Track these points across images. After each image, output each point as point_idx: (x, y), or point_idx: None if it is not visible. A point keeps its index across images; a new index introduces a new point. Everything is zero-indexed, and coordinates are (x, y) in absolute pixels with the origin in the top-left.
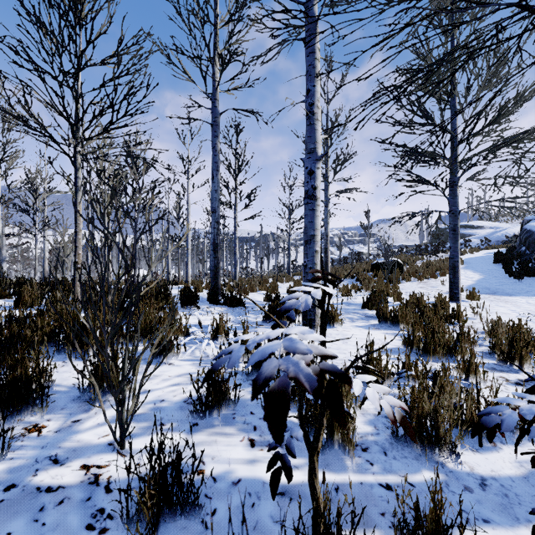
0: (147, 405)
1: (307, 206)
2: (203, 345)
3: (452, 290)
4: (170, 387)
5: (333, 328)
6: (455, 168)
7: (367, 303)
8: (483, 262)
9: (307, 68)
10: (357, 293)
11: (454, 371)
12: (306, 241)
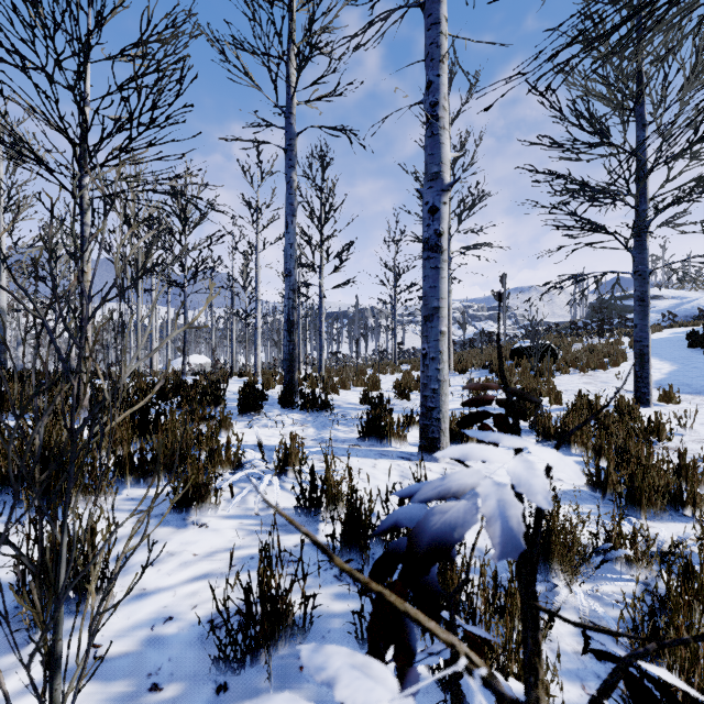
0: (137, 630)
1: (427, 262)
2: (261, 488)
3: (639, 389)
4: (189, 583)
5: None
6: (643, 208)
7: None
8: (671, 345)
9: (427, 49)
10: (493, 391)
11: (690, 541)
12: (426, 316)
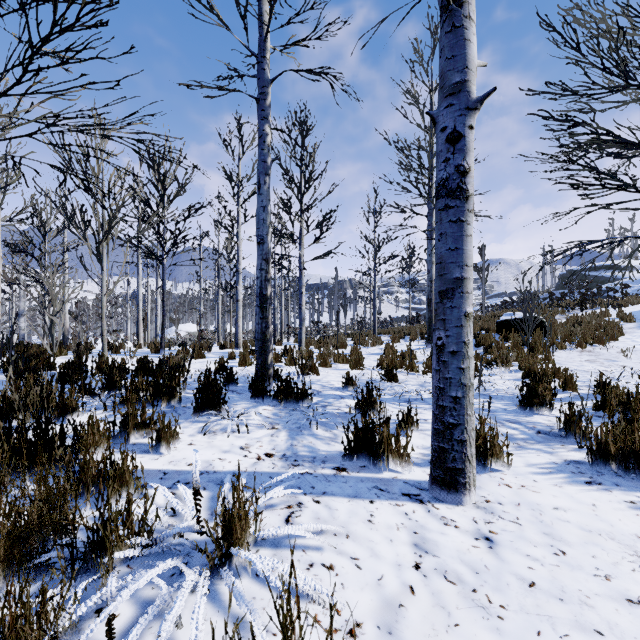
0: None
1: (444, 213)
2: (162, 632)
3: None
4: None
5: (494, 476)
6: None
7: (528, 401)
8: None
9: None
10: (487, 370)
11: None
12: (442, 291)
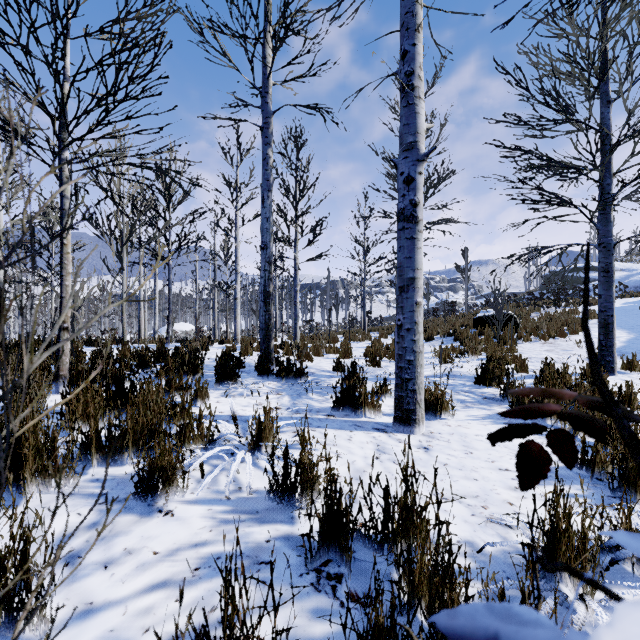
0: None
1: (402, 232)
2: (232, 468)
3: (603, 357)
4: (144, 594)
5: (441, 421)
6: (607, 182)
7: (482, 377)
8: (626, 314)
9: (402, 19)
10: (459, 358)
11: None
12: (401, 287)
